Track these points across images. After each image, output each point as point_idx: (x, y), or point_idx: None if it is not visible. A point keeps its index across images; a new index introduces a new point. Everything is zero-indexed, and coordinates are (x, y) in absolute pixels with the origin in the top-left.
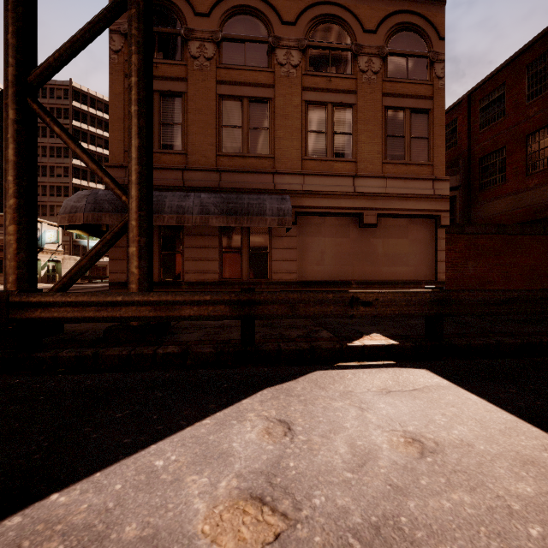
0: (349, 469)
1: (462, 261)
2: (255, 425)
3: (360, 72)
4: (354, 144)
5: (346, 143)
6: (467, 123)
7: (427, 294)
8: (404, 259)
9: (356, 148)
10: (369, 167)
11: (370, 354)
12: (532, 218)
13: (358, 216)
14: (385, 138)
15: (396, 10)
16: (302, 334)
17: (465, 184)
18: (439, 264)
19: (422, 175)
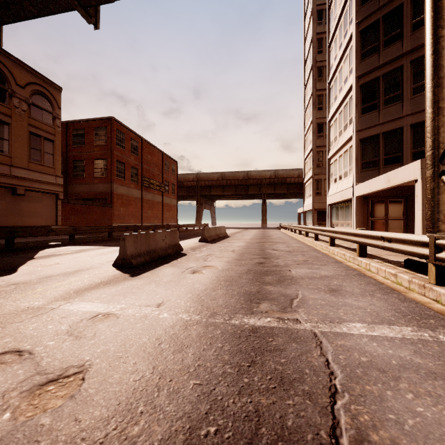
0: (75, 250)
1: (69, 216)
2: (52, 252)
3: (14, 106)
4: (11, 147)
5: (5, 145)
6: (66, 138)
7: (71, 228)
8: (40, 214)
9: (12, 149)
10: (20, 162)
11: (55, 247)
12: (96, 197)
13: (13, 188)
14: (30, 148)
15: (36, 82)
16: (23, 245)
17: (64, 172)
18: (59, 217)
19: (50, 173)
